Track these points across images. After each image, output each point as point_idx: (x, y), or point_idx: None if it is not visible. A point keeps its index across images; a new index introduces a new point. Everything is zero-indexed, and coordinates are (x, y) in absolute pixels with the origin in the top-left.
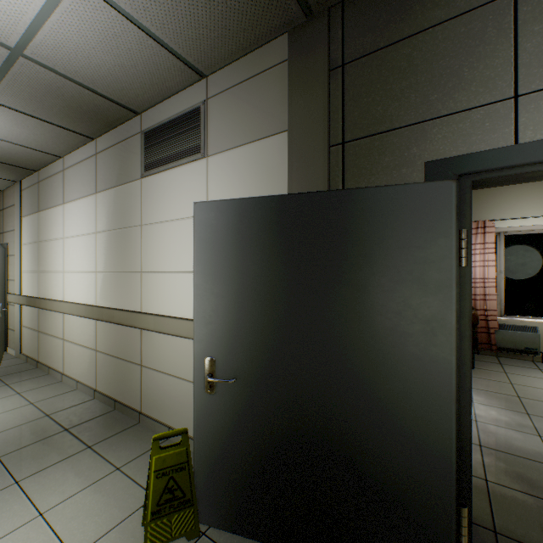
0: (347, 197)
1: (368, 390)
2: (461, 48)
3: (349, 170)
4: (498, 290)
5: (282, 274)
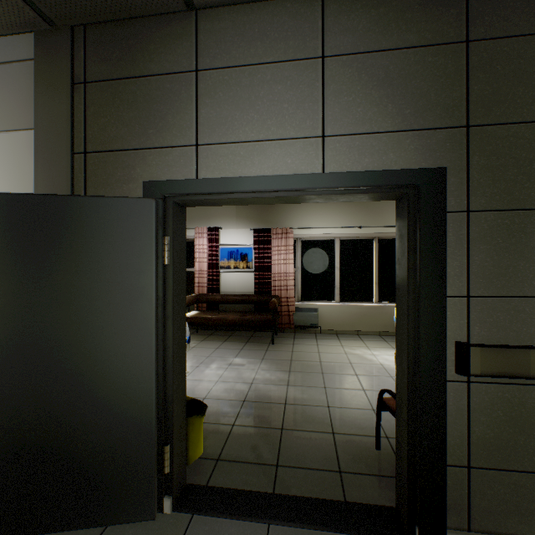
0: (69, 202)
1: (88, 370)
2: (167, 99)
3: (91, 178)
4: (297, 282)
5: (2, 271)
